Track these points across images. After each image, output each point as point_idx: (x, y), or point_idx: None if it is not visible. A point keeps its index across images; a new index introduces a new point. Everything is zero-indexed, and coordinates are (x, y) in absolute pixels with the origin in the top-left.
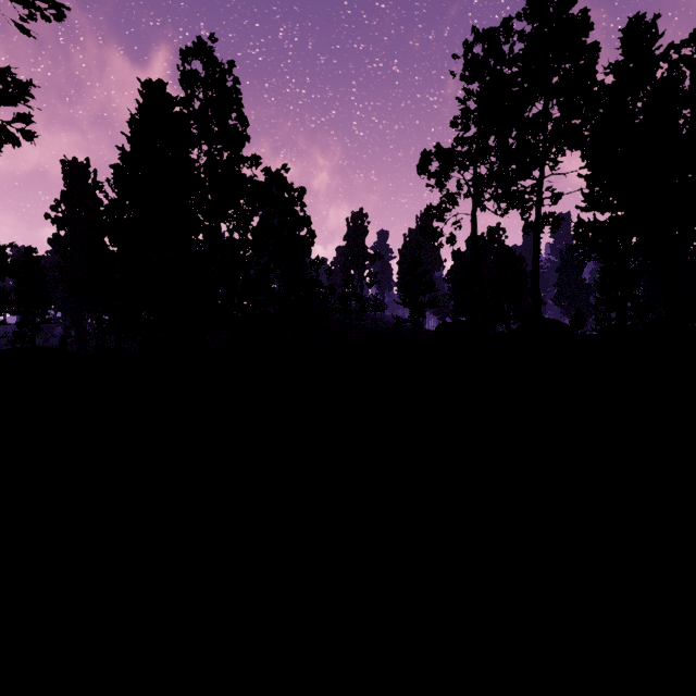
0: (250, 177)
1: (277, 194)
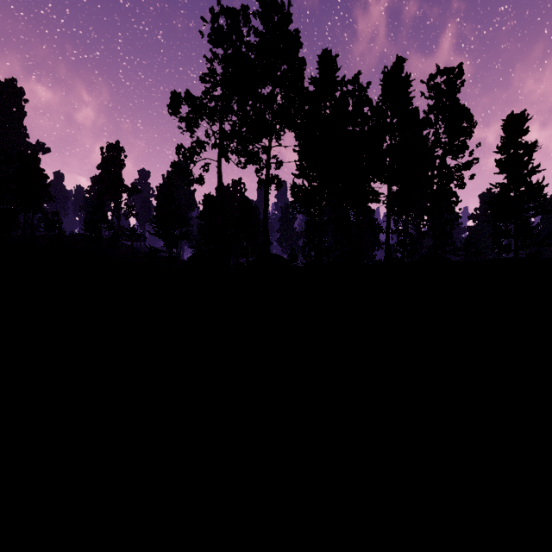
0: None
1: None
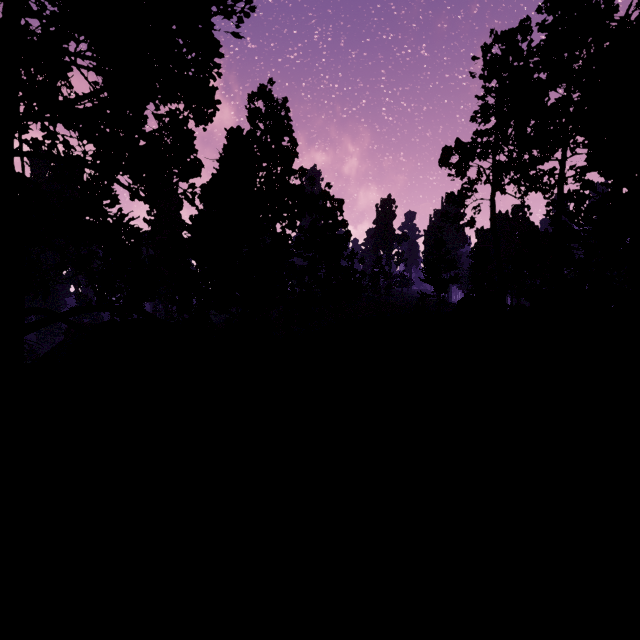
0: (298, 186)
1: (323, 204)
